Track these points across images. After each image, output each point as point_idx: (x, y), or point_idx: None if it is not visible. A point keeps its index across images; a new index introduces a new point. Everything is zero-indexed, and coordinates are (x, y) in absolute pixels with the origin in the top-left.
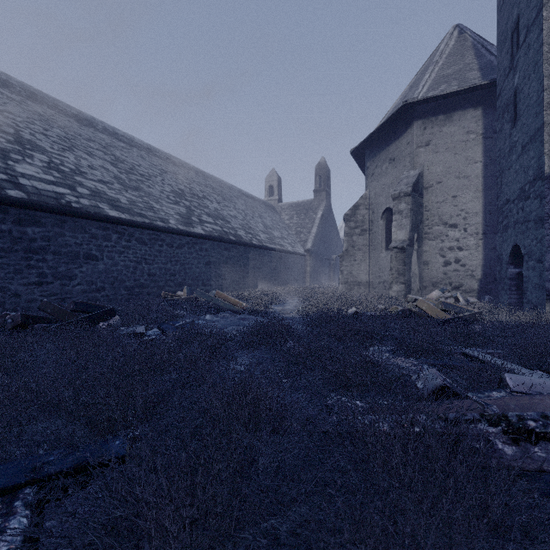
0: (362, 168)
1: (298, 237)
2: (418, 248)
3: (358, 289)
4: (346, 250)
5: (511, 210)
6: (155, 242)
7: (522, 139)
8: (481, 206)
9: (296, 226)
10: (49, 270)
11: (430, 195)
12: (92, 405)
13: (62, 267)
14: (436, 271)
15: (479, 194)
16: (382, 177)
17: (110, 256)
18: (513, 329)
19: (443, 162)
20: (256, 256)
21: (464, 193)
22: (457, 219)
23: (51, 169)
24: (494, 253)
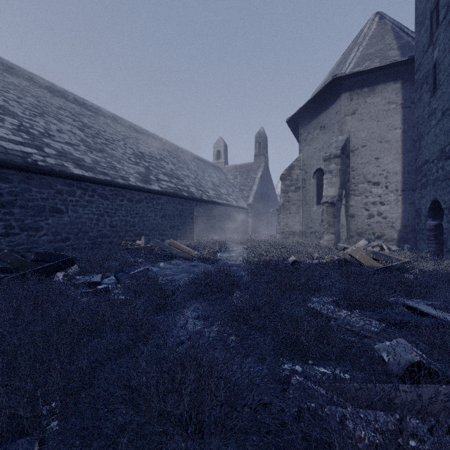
0: (295, 135)
1: (241, 194)
2: (345, 203)
3: (293, 238)
4: (283, 204)
5: (430, 169)
6: (116, 197)
7: (442, 106)
8: (400, 167)
9: (239, 184)
10: (16, 222)
11: (355, 157)
12: (2, 389)
13: (28, 220)
14: (361, 222)
15: (399, 156)
16: (314, 142)
17: (74, 210)
18: (443, 278)
19: (367, 129)
20: (206, 209)
21: (385, 155)
22: (379, 178)
23: (20, 131)
24: (412, 207)
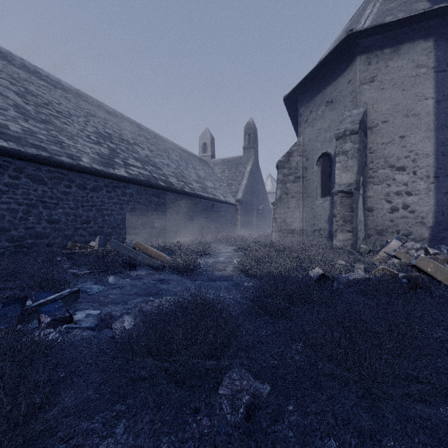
0: (292, 118)
1: (229, 189)
2: (363, 193)
3: (292, 237)
4: (280, 197)
5: None
6: (58, 182)
7: None
8: (433, 147)
9: (227, 179)
10: None
11: (374, 136)
12: None
13: None
14: (382, 218)
15: (431, 134)
16: (318, 122)
17: None
18: None
19: (390, 100)
20: (188, 204)
21: (413, 133)
22: (405, 161)
23: None
24: (447, 197)
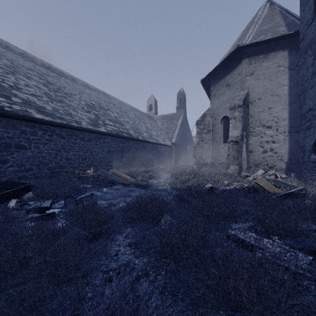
0: (207, 92)
1: (167, 135)
2: (246, 142)
3: (206, 167)
4: (198, 143)
5: (314, 115)
6: (71, 137)
7: None
8: (287, 114)
9: (165, 129)
10: None
11: (253, 107)
12: None
13: None
14: (258, 156)
15: (286, 106)
16: (221, 96)
17: (36, 146)
18: None
19: (262, 86)
20: (141, 147)
21: (276, 106)
22: (271, 123)
23: None
24: (296, 144)
